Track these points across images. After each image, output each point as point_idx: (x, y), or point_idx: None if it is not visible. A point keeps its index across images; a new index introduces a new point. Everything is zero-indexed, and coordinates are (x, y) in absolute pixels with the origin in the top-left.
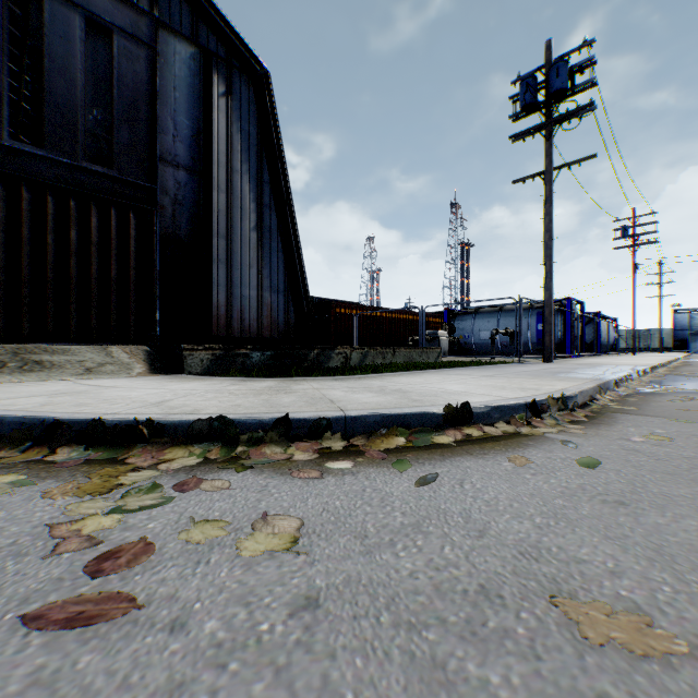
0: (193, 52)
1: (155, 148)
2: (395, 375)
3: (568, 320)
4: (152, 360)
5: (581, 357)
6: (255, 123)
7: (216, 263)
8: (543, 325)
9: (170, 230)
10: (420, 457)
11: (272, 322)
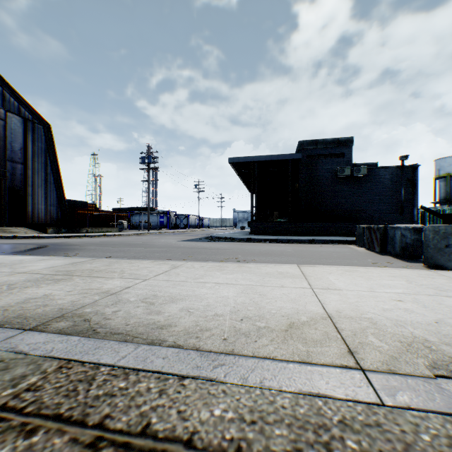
0: (20, 119)
1: (6, 156)
2: (100, 233)
3: (168, 218)
4: (35, 231)
5: (174, 230)
6: (45, 143)
7: (29, 196)
8: (147, 221)
9: (11, 185)
10: (99, 237)
11: (51, 217)
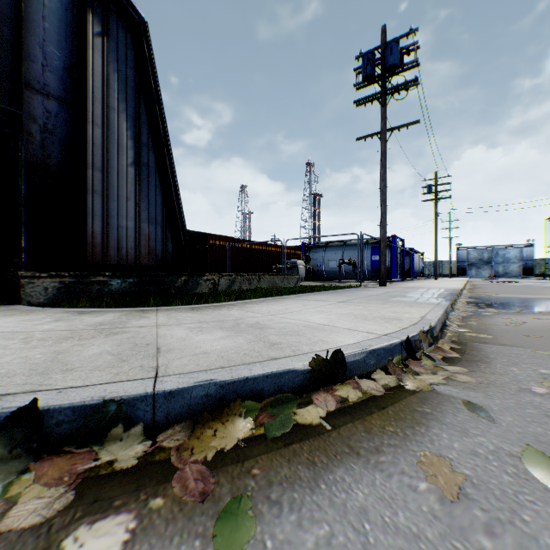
0: None
1: (21, 74)
2: (257, 302)
3: (394, 253)
4: None
5: (403, 281)
6: (133, 67)
7: (91, 193)
8: (380, 256)
9: (39, 158)
10: (274, 476)
11: (150, 251)
